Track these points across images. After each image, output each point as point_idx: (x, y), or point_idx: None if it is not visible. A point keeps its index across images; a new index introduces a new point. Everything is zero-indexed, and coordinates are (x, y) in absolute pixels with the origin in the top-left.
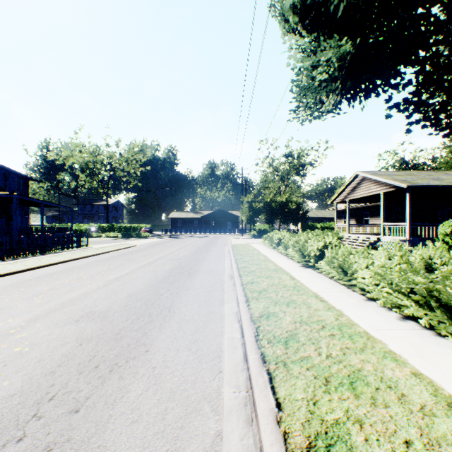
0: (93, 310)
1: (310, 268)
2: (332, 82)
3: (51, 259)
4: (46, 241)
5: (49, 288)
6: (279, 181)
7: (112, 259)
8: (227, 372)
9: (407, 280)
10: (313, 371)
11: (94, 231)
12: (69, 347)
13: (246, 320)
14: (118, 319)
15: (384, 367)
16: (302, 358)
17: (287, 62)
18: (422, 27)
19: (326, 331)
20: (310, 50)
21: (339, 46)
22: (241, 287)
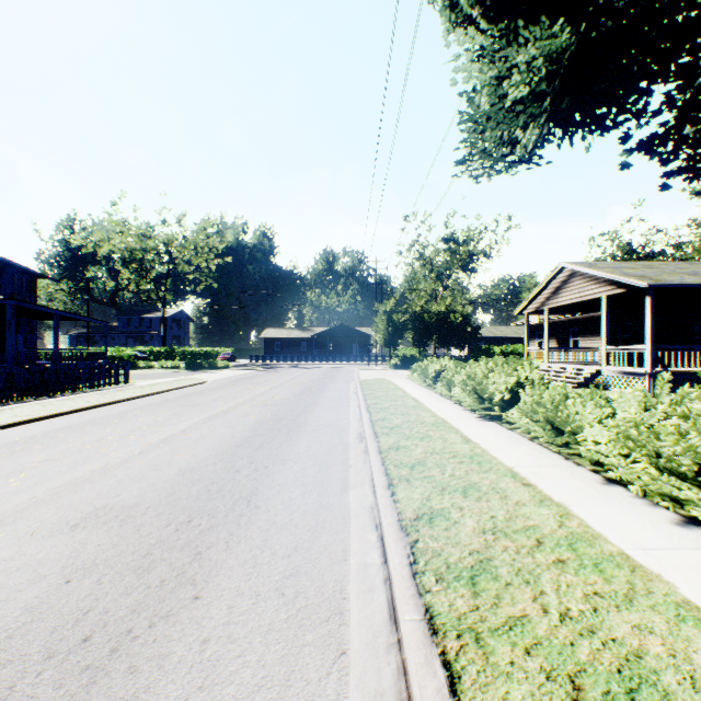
0: (110, 503)
1: (493, 420)
2: (536, 102)
3: (61, 405)
4: (57, 376)
5: (44, 458)
6: (434, 280)
7: (164, 405)
8: (355, 654)
9: (695, 452)
10: (541, 659)
11: (143, 358)
12: (43, 588)
13: (390, 526)
14: (151, 523)
15: (689, 647)
16: (511, 621)
17: (453, 79)
18: (685, 12)
19: (547, 552)
20: (494, 52)
21: (549, 36)
22: (379, 457)
